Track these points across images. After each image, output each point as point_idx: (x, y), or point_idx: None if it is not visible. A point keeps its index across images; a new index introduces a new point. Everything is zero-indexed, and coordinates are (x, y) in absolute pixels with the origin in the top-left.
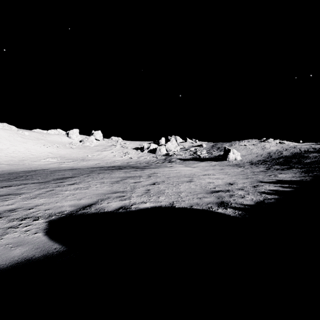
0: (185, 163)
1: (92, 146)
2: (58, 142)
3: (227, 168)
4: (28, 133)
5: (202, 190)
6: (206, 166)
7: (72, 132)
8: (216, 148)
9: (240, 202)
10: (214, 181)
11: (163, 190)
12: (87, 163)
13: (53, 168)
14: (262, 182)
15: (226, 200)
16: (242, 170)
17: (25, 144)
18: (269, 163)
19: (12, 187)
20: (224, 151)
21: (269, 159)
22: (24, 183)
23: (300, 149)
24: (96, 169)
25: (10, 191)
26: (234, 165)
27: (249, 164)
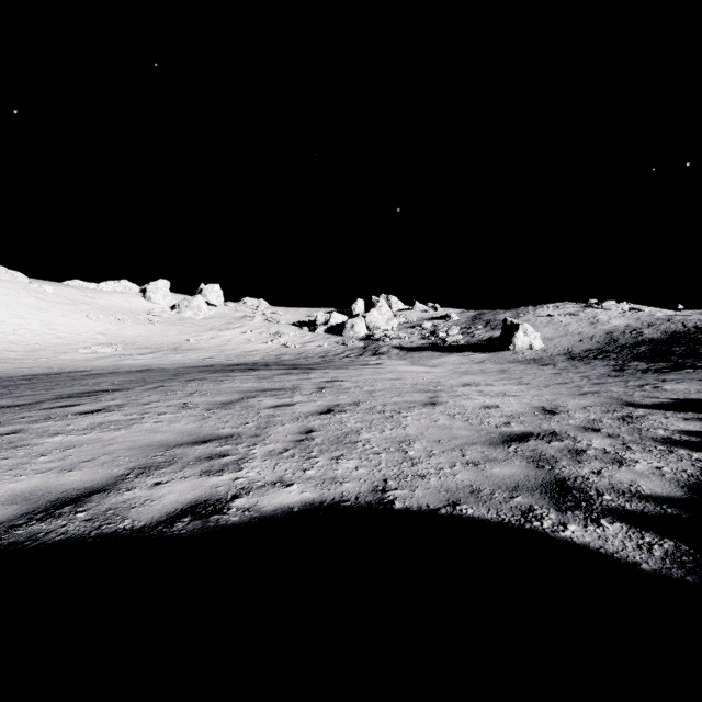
0: (411, 356)
1: (198, 319)
2: (122, 309)
3: (514, 367)
4: (52, 289)
5: (473, 433)
6: (461, 363)
7: (155, 288)
8: (482, 322)
9: (629, 486)
10: (497, 403)
11: (355, 431)
12: (184, 357)
13: (102, 369)
14: (635, 406)
15: (570, 476)
16: (556, 372)
17: (44, 314)
18: (616, 356)
19: None
20: (503, 328)
21: (612, 347)
22: None
23: (683, 323)
24: (193, 370)
25: None
26: (529, 362)
27: (565, 358)
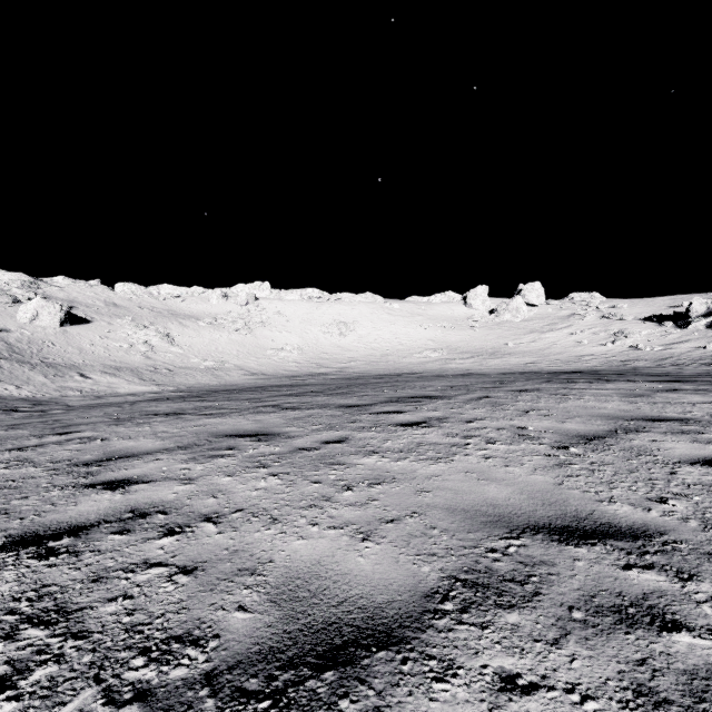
0: None
1: (517, 322)
2: (446, 317)
3: None
4: (398, 306)
5: None
6: None
7: (474, 294)
8: None
9: None
10: None
11: None
12: (502, 362)
13: (430, 372)
14: None
15: None
16: None
17: (393, 326)
18: None
19: (292, 413)
20: None
21: None
22: (325, 404)
23: None
24: (517, 376)
25: (274, 423)
26: None
27: None
